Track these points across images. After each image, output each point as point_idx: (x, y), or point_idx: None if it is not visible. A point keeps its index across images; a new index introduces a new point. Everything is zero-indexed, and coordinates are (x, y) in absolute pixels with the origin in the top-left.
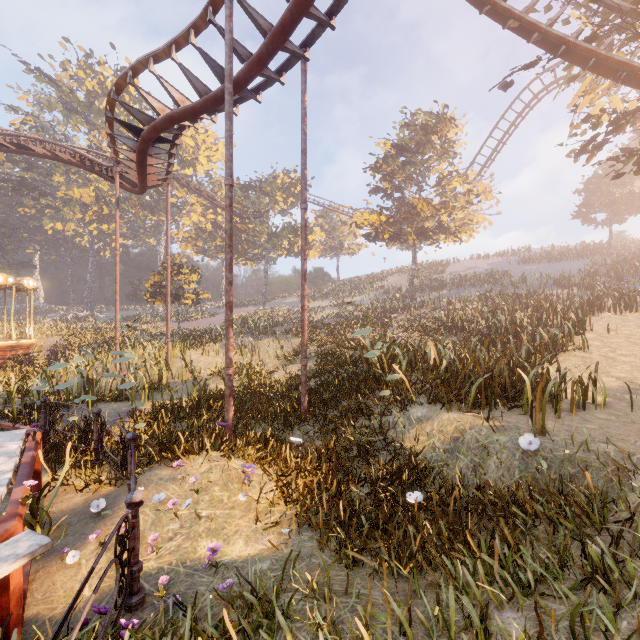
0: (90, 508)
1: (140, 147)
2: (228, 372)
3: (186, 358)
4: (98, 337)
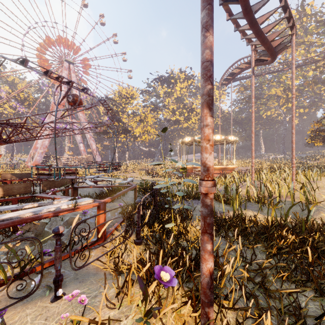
0: (36, 278)
1: (241, 8)
2: (199, 188)
3: (317, 183)
4: (271, 167)
